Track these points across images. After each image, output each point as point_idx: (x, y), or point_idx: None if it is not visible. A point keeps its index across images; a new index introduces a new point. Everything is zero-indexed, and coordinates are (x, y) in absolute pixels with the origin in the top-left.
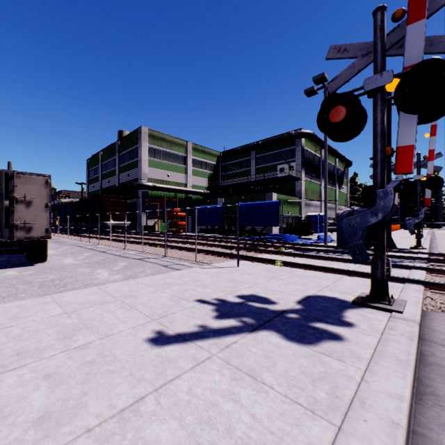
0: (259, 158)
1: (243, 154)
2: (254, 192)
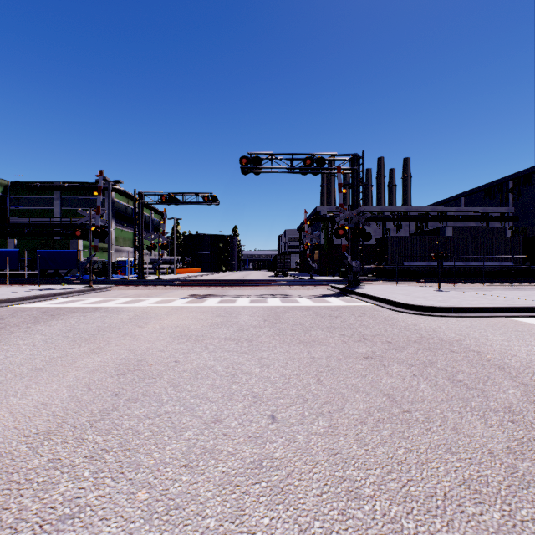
0: (66, 199)
1: (45, 191)
2: (59, 235)
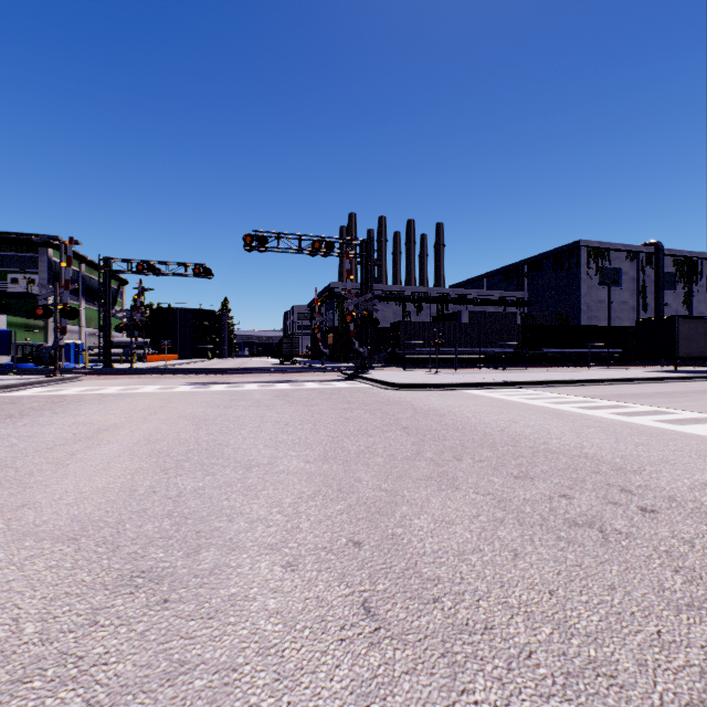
0: None
1: None
2: None
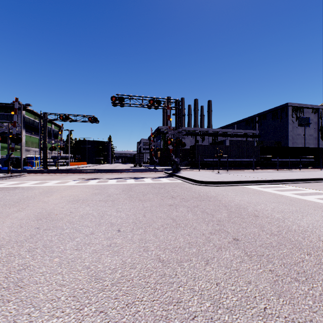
0: None
1: None
2: None
